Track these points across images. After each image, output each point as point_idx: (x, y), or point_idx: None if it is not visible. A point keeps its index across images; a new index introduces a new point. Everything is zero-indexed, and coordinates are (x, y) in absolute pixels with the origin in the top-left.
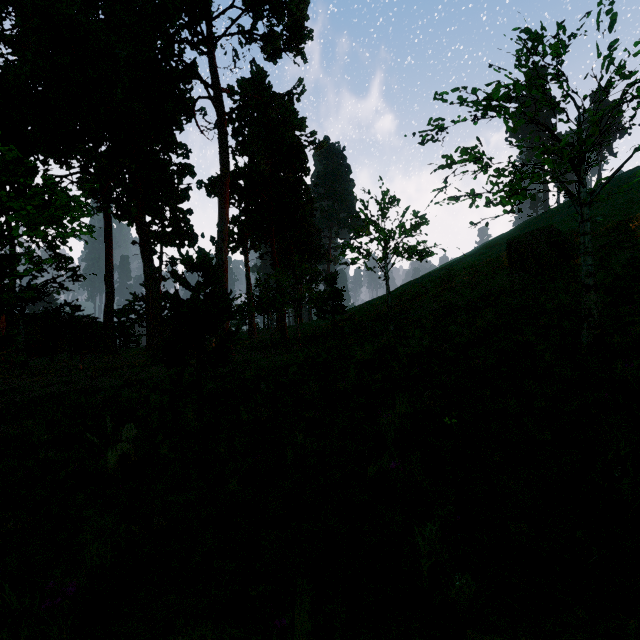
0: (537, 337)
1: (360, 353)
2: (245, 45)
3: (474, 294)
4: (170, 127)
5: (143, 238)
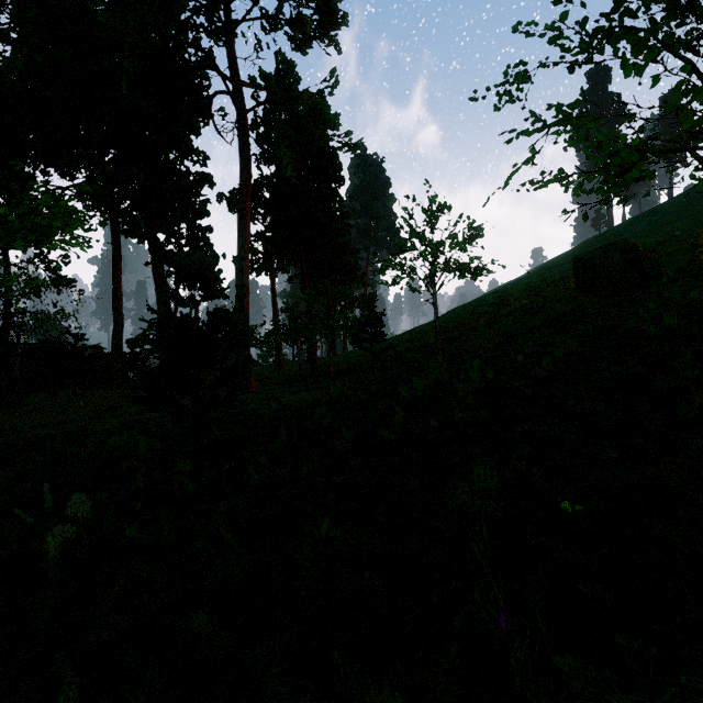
0: (645, 369)
1: (406, 390)
2: (269, 32)
3: (536, 320)
4: (185, 130)
5: (154, 257)
